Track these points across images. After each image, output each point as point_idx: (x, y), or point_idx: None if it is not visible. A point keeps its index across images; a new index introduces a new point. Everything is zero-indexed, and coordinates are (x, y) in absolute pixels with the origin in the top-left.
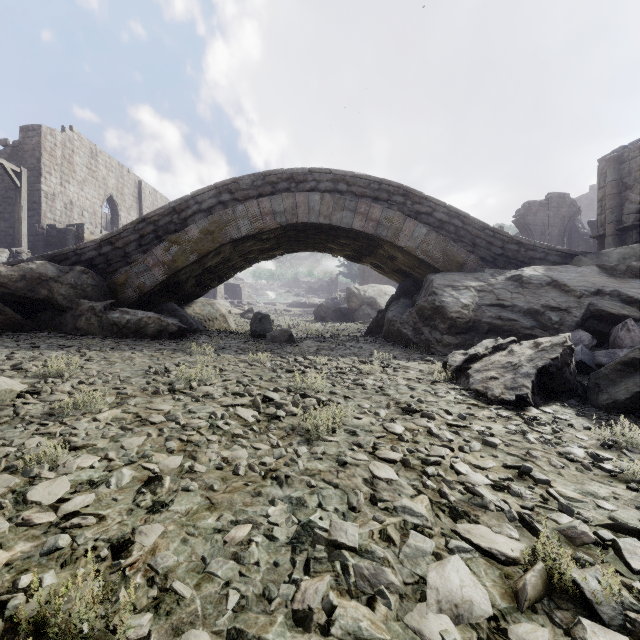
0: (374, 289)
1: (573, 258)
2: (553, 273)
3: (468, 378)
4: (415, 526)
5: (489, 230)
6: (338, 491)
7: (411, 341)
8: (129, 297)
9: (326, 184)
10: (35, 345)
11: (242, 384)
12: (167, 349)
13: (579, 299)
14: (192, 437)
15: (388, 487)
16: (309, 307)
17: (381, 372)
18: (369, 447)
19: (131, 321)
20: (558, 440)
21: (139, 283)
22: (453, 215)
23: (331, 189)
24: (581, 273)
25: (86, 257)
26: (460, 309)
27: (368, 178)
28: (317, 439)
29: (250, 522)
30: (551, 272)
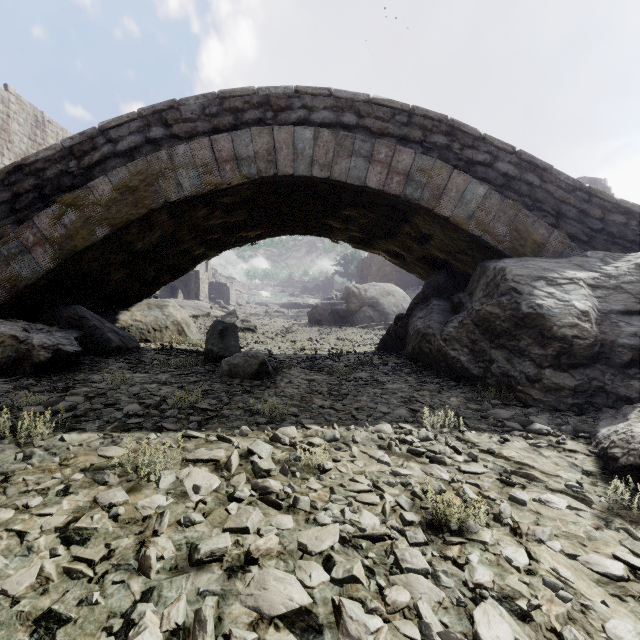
0: (376, 288)
1: None
2: None
3: None
4: None
5: (582, 191)
6: None
7: (468, 372)
8: None
9: (323, 113)
10: None
11: None
12: None
13: None
14: None
15: None
16: (303, 308)
17: (485, 514)
18: None
19: None
20: None
21: (9, 273)
22: (526, 167)
23: (331, 122)
24: None
25: None
26: (577, 320)
27: (391, 104)
28: None
29: None
30: None
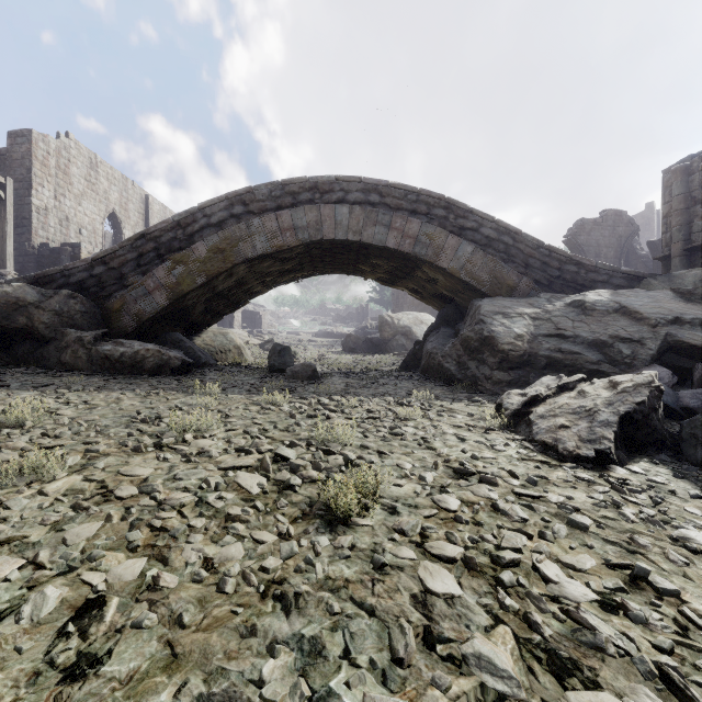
0: (409, 317)
1: (641, 281)
2: (621, 298)
3: (530, 425)
4: (500, 697)
5: (544, 248)
6: (374, 621)
7: (455, 377)
8: (126, 326)
9: (356, 195)
10: (4, 384)
11: (250, 435)
12: (165, 388)
13: (654, 328)
14: (169, 521)
15: (449, 610)
16: (337, 337)
17: (422, 417)
18: (415, 534)
19: (126, 354)
20: (664, 516)
21: (137, 309)
22: (503, 231)
23: (361, 200)
24: (654, 298)
25: (75, 279)
26: (513, 340)
27: (404, 188)
28: (343, 522)
29: (231, 697)
30: (619, 297)
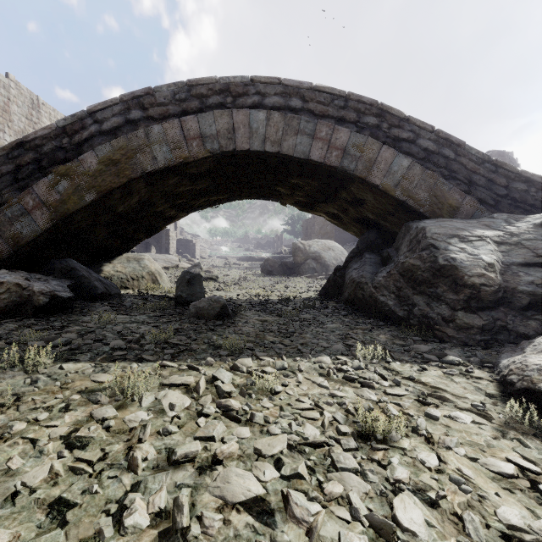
0: (318, 244)
1: None
2: None
3: None
4: None
5: (490, 163)
6: None
7: (395, 314)
8: None
9: (274, 99)
10: None
11: None
12: None
13: None
14: None
15: None
16: (257, 261)
17: (405, 427)
18: None
19: None
20: None
21: (13, 232)
22: (443, 143)
23: (281, 106)
24: None
25: None
26: (484, 271)
27: (331, 91)
28: None
29: None
30: None
